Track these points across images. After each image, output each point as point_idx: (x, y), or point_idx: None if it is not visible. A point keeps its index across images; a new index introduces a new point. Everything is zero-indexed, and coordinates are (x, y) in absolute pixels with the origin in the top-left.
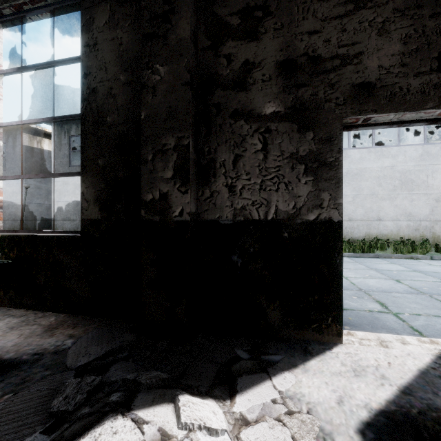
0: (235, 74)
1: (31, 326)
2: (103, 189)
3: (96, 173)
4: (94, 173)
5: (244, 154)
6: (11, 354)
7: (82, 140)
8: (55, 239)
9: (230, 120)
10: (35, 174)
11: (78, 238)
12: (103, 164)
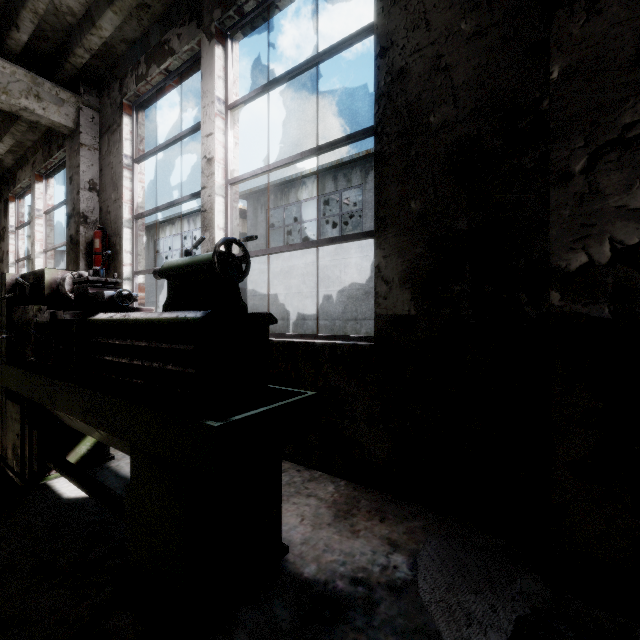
0: None
1: (307, 500)
2: (419, 257)
3: (406, 227)
4: (400, 228)
5: None
6: (311, 567)
7: (376, 172)
8: (326, 349)
9: None
10: (289, 245)
11: (368, 350)
12: (419, 208)
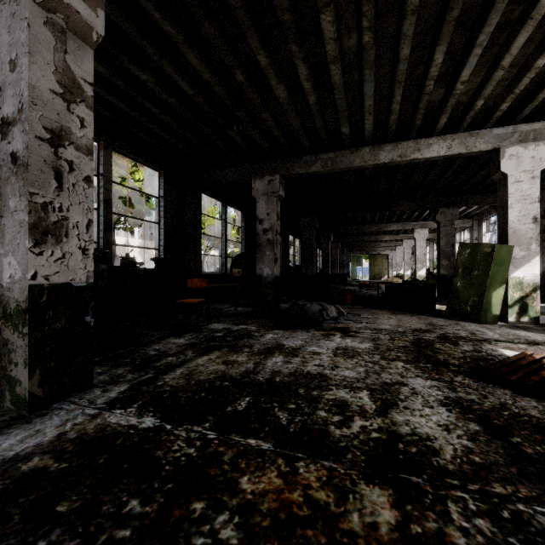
0: (542, 229)
1: None
2: None
3: None
4: None
5: (544, 252)
6: None
7: None
8: None
9: (542, 242)
10: None
11: None
12: None
